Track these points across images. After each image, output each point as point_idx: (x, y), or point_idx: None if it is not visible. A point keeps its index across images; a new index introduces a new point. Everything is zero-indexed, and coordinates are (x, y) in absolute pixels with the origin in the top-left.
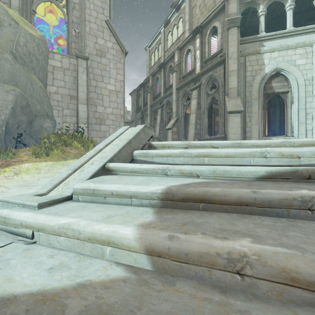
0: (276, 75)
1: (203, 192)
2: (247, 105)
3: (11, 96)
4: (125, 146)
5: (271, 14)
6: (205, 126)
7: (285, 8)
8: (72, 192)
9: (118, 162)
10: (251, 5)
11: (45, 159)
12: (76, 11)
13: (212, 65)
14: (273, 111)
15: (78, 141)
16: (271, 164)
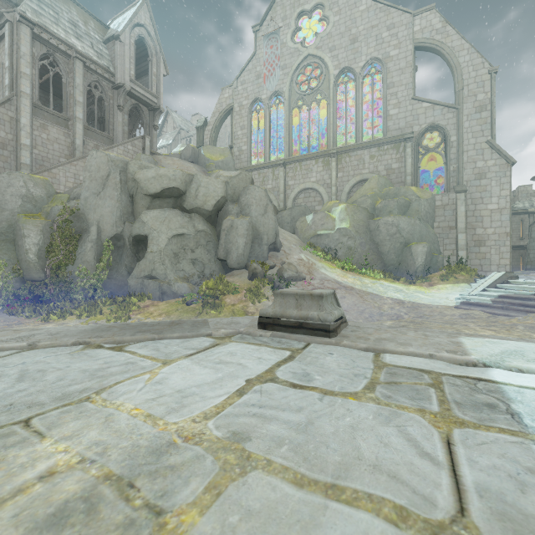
0: None
1: (508, 295)
2: None
3: (425, 248)
4: (493, 282)
5: None
6: None
7: None
8: (475, 294)
9: (489, 288)
10: None
11: (446, 282)
12: (453, 148)
13: None
14: None
15: (463, 271)
16: None
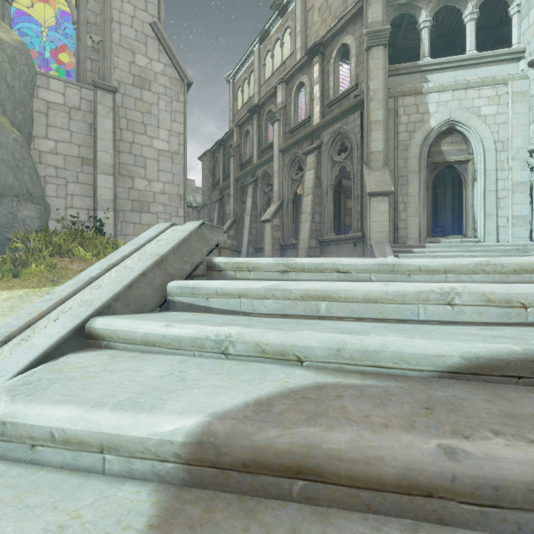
0: (449, 131)
1: (303, 447)
2: (400, 181)
3: None
4: (149, 272)
5: (439, 28)
6: (329, 217)
7: (463, 18)
8: None
9: (125, 311)
10: (406, 9)
11: (10, 284)
12: (94, 1)
13: (341, 111)
14: (442, 194)
15: (86, 246)
16: (464, 320)
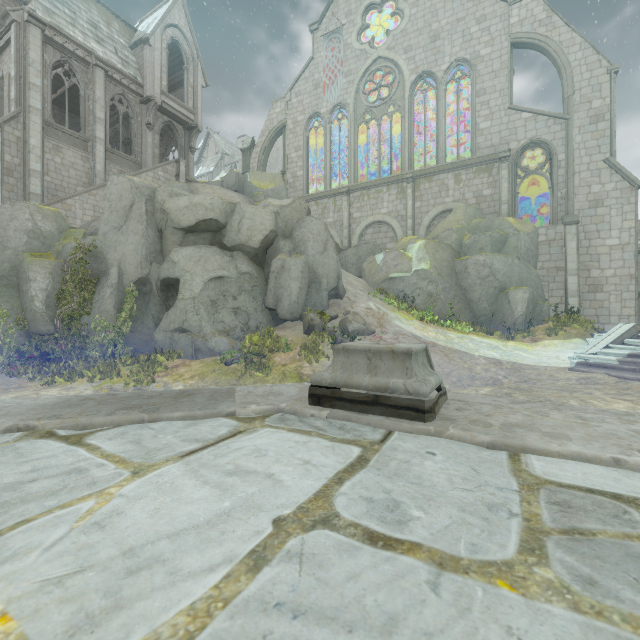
0: None
1: None
2: None
3: (526, 295)
4: (618, 337)
5: None
6: None
7: None
8: (595, 352)
9: (614, 344)
10: None
11: (555, 337)
12: (561, 169)
13: None
14: None
15: (575, 322)
16: None
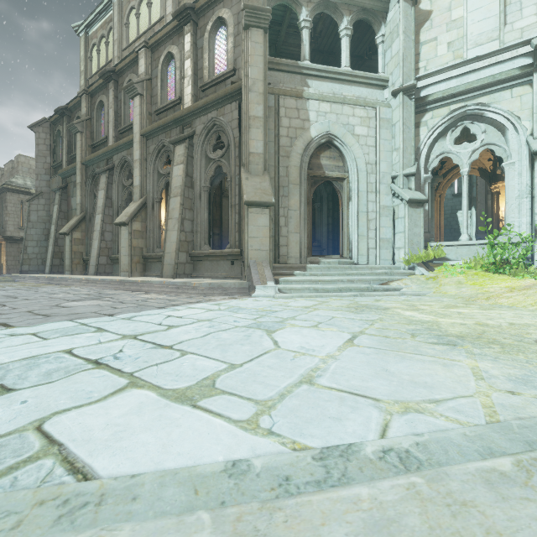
0: (328, 145)
1: None
2: (281, 192)
3: None
4: None
5: (317, 41)
6: (203, 225)
7: (340, 31)
8: None
9: None
10: (288, 0)
11: None
12: None
13: (216, 96)
14: (319, 209)
15: None
16: None
